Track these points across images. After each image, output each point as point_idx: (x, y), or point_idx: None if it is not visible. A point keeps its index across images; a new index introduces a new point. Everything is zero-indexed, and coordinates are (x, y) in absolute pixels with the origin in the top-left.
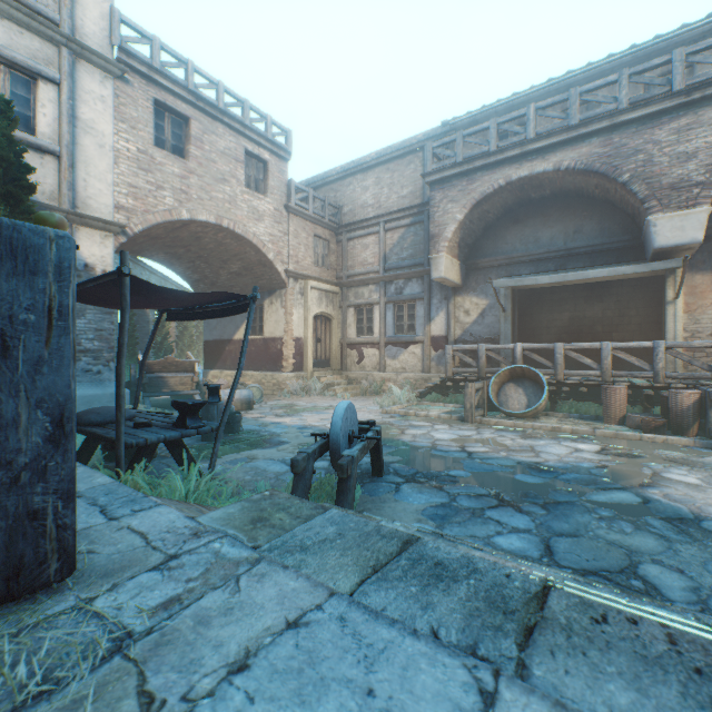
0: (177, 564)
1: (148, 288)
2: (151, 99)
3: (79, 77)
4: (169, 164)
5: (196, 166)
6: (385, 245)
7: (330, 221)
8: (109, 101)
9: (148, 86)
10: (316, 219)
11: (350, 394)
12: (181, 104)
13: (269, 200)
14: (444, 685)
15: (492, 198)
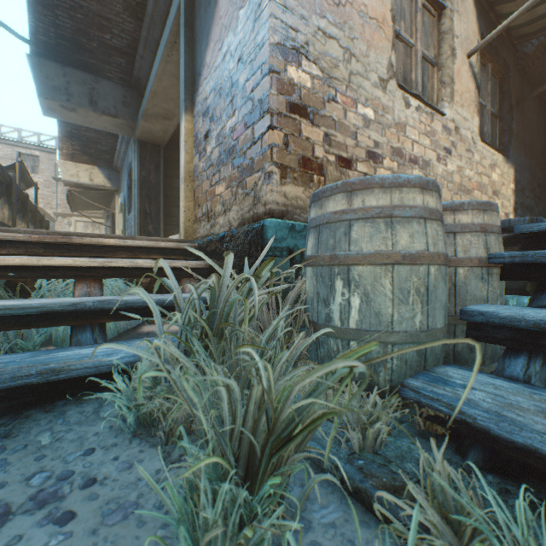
0: None
1: None
2: None
3: None
4: None
5: None
6: None
7: None
8: None
9: None
10: None
11: None
12: None
13: (41, 176)
14: None
15: None
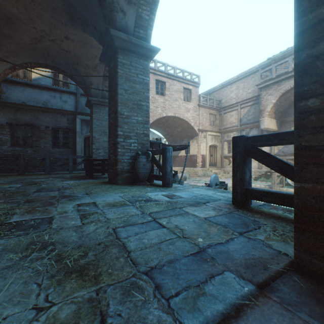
0: (183, 187)
1: (163, 145)
2: (155, 80)
3: None
4: (159, 99)
5: (167, 97)
6: (240, 114)
7: (216, 107)
8: None
9: (154, 76)
10: (210, 107)
11: (224, 177)
12: (163, 78)
13: (192, 104)
14: (212, 192)
15: (290, 91)
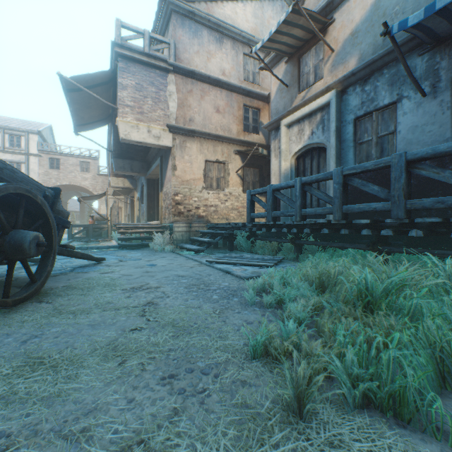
0: None
1: None
2: (49, 158)
3: (30, 160)
4: (54, 172)
5: (62, 170)
6: None
7: None
8: (38, 163)
9: (48, 155)
10: None
11: None
12: (58, 156)
13: (91, 173)
14: None
15: None
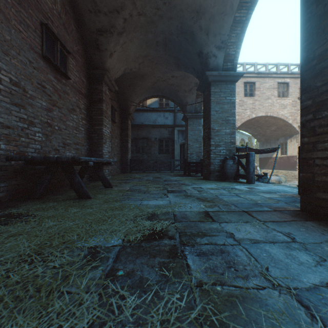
0: (264, 185)
1: (250, 149)
2: (242, 83)
3: None
4: (248, 101)
5: (257, 98)
6: None
7: None
8: None
9: (241, 79)
10: None
11: None
12: (252, 79)
13: (289, 98)
14: (289, 189)
15: None
